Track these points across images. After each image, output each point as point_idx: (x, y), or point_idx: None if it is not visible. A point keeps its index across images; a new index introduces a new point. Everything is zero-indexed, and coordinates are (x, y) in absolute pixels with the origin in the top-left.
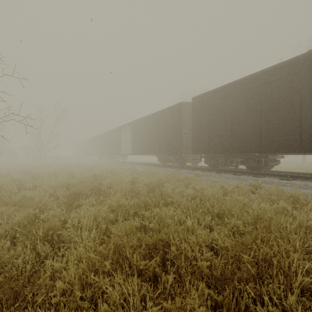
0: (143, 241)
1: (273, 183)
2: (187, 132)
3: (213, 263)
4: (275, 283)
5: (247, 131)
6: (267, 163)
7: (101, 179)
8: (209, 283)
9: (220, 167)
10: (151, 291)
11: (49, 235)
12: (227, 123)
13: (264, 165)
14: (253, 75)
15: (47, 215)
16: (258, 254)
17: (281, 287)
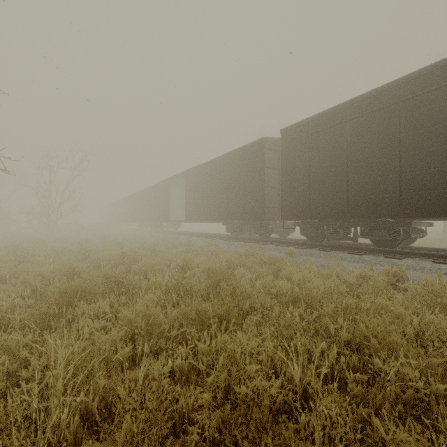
0: None
1: (423, 268)
2: (273, 185)
3: None
4: None
5: (376, 181)
6: (408, 235)
7: (131, 262)
8: None
9: (324, 241)
10: None
11: None
12: (340, 169)
13: (404, 238)
14: (387, 86)
15: None
16: None
17: None
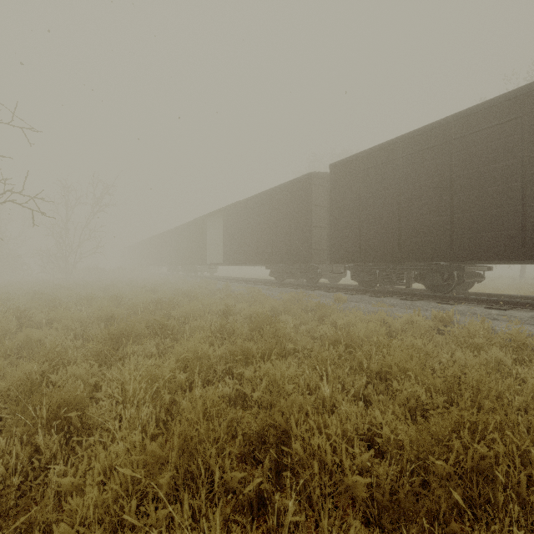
0: (238, 427)
1: (474, 314)
2: (322, 225)
3: (374, 474)
4: (505, 525)
5: (428, 222)
6: (462, 279)
7: (169, 308)
8: (368, 514)
9: (378, 287)
10: (252, 533)
11: (62, 416)
12: (391, 209)
13: (458, 283)
14: (438, 123)
15: (64, 375)
16: (464, 457)
17: (518, 533)
